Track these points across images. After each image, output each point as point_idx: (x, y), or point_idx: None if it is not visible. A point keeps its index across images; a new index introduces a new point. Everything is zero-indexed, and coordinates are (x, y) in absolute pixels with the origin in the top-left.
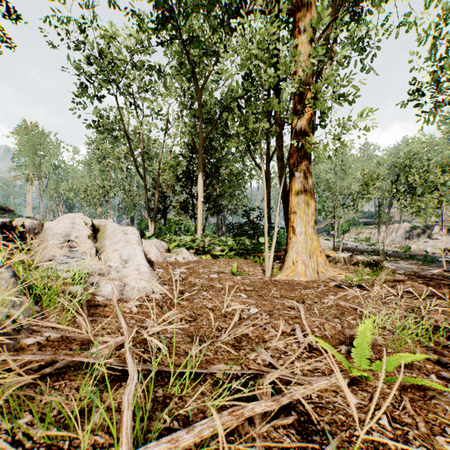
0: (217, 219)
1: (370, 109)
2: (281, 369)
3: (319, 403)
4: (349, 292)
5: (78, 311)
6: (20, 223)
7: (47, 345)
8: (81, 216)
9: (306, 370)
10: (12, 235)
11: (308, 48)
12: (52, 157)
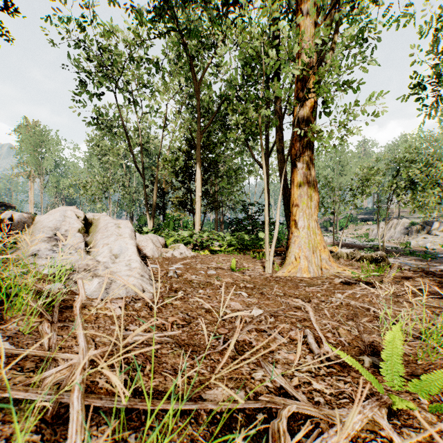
0: (216, 214)
1: (380, 92)
2: (299, 398)
3: None
4: (357, 290)
5: (45, 316)
6: (8, 216)
7: None
8: (73, 210)
9: (328, 395)
10: None
11: (311, 32)
12: (53, 154)
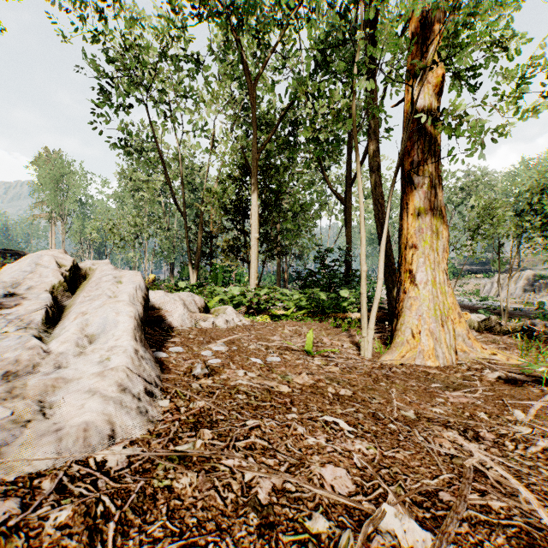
0: (278, 265)
1: None
2: None
3: None
4: None
5: None
6: None
7: None
8: (56, 254)
9: None
10: None
11: None
12: (77, 190)
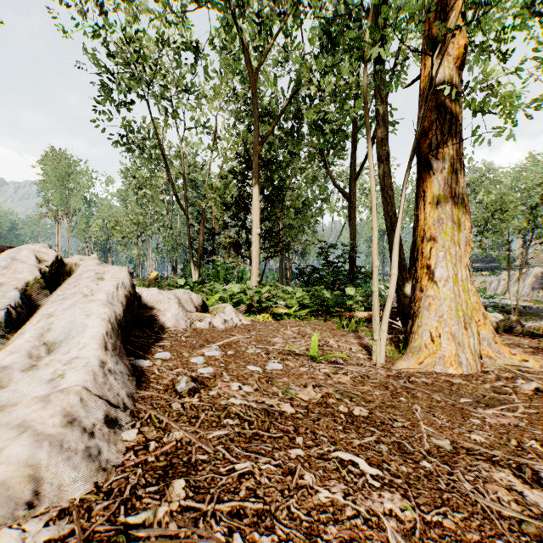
0: (280, 262)
1: None
2: None
3: None
4: None
5: None
6: None
7: None
8: (38, 249)
9: None
10: None
11: None
12: (82, 189)
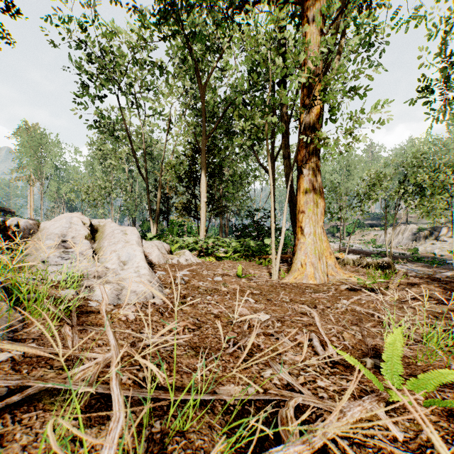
0: (220, 220)
1: (385, 100)
2: (305, 392)
3: (355, 438)
4: (362, 296)
5: (65, 320)
6: (14, 222)
7: (23, 362)
8: (78, 216)
9: (331, 392)
10: (5, 236)
11: (317, 39)
12: (53, 158)
